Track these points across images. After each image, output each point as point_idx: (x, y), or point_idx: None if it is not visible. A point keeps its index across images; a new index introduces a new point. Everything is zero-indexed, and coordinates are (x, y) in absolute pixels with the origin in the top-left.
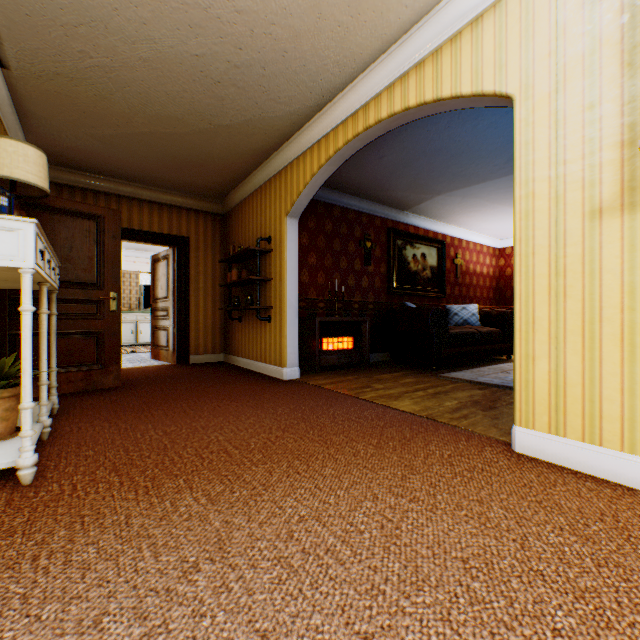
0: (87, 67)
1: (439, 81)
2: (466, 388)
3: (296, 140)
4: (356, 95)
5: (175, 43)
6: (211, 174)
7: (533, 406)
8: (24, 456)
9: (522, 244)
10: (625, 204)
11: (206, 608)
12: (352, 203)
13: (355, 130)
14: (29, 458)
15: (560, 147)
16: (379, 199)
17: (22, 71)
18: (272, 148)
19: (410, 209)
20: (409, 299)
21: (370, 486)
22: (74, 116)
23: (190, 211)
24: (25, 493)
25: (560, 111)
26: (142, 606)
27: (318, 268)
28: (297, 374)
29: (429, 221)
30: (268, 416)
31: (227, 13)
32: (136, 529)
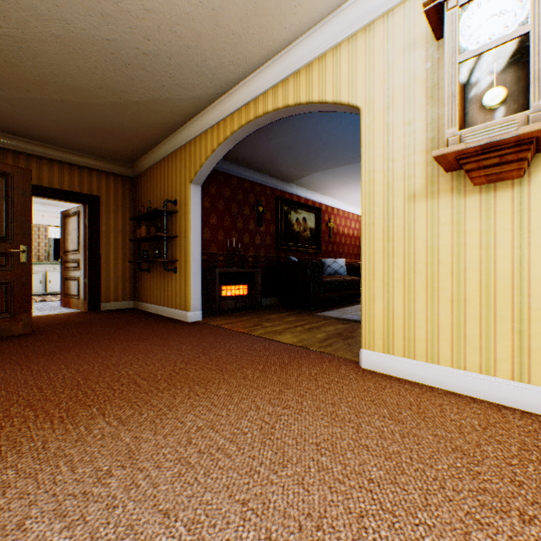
0: None
1: (310, 88)
2: (334, 323)
3: (199, 120)
4: (248, 90)
5: (87, 26)
6: (121, 141)
7: (373, 334)
8: None
9: (366, 216)
10: (428, 192)
11: (118, 501)
12: (247, 174)
13: (248, 118)
14: None
15: (390, 149)
16: (269, 172)
17: None
18: (178, 124)
19: (294, 182)
20: (293, 254)
21: (255, 400)
22: None
23: (101, 172)
24: None
25: (390, 123)
26: (62, 508)
27: (219, 227)
28: (200, 317)
29: (309, 192)
30: (174, 352)
31: (137, 9)
32: (53, 451)
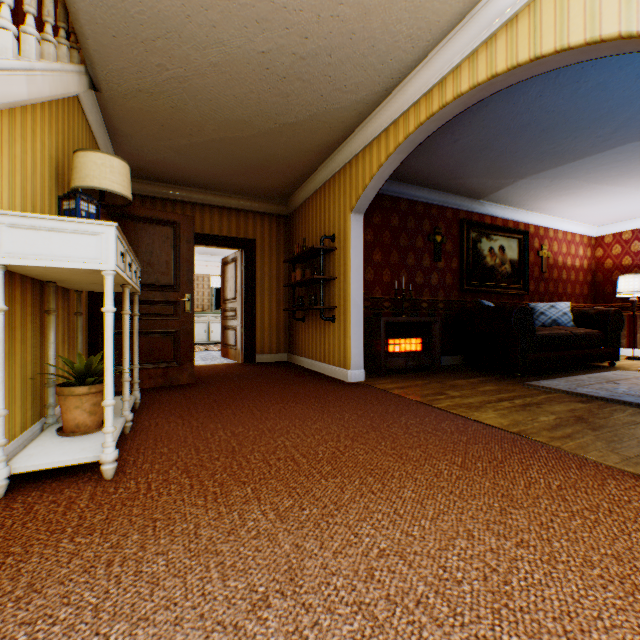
0: (164, 80)
1: (537, 35)
2: (563, 400)
3: (361, 131)
4: (430, 71)
5: (242, 42)
6: (276, 175)
7: None
8: (106, 451)
9: None
10: None
11: None
12: (420, 195)
13: (429, 110)
14: (110, 454)
15: None
16: (450, 188)
17: (111, 92)
18: (336, 142)
19: (486, 197)
20: (484, 297)
21: (461, 519)
22: (154, 130)
23: (256, 214)
24: (106, 488)
25: None
26: None
27: (383, 265)
28: (362, 377)
29: (508, 209)
30: (334, 422)
31: (293, 0)
32: (204, 542)
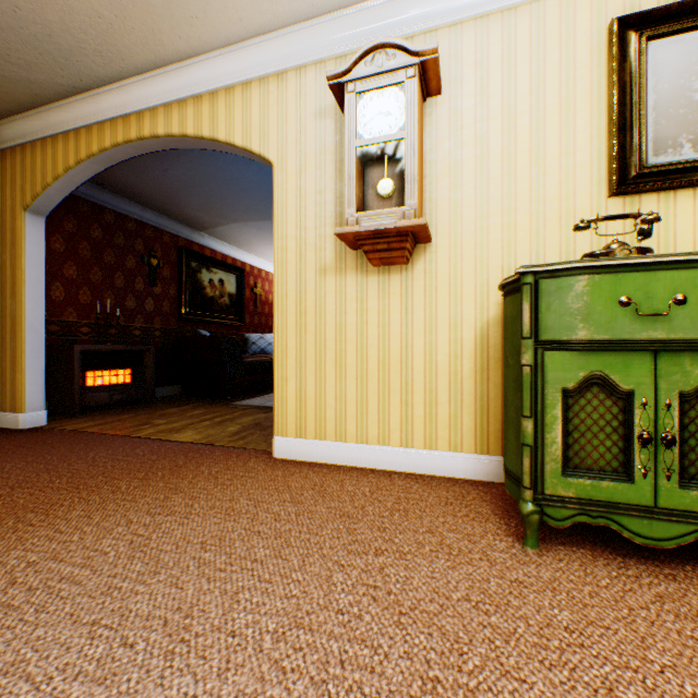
0: None
1: (216, 123)
2: (254, 413)
3: (41, 116)
4: (128, 97)
5: None
6: None
7: (287, 418)
8: None
9: (280, 287)
10: (338, 268)
11: None
12: (133, 210)
13: (128, 135)
14: None
15: (303, 216)
16: (169, 213)
17: None
18: None
19: (207, 230)
20: (206, 326)
21: (127, 514)
22: None
23: None
24: None
25: (303, 188)
26: None
27: (81, 283)
28: (44, 419)
29: (228, 246)
30: None
31: None
32: None
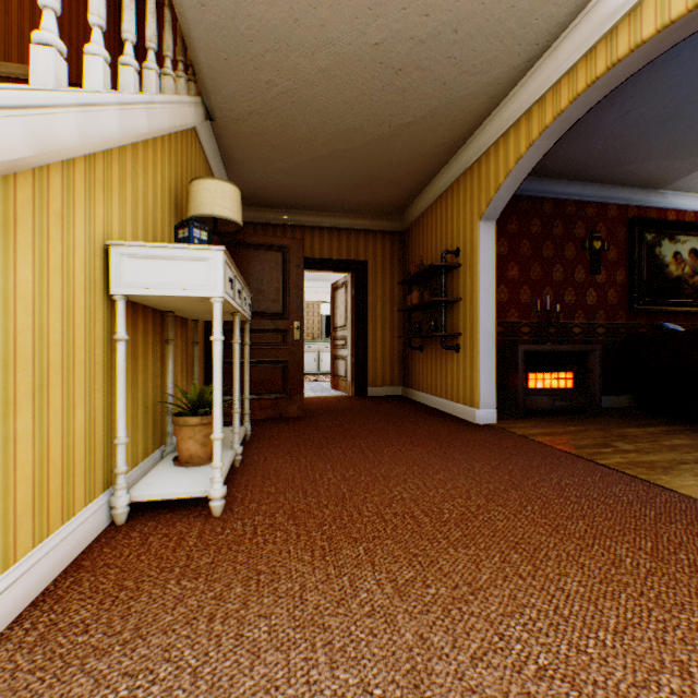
0: (273, 97)
1: None
2: None
3: (494, 119)
4: (593, 22)
5: (353, 37)
6: (389, 187)
7: None
8: (214, 487)
9: None
10: None
11: None
12: (570, 191)
13: (590, 75)
14: (218, 490)
15: None
16: (614, 179)
17: (224, 120)
18: (461, 139)
19: (669, 185)
20: (666, 318)
21: (664, 640)
22: (264, 153)
23: (367, 233)
24: (214, 526)
25: None
26: None
27: (520, 282)
28: (493, 418)
29: None
30: (462, 473)
31: None
32: (310, 610)
